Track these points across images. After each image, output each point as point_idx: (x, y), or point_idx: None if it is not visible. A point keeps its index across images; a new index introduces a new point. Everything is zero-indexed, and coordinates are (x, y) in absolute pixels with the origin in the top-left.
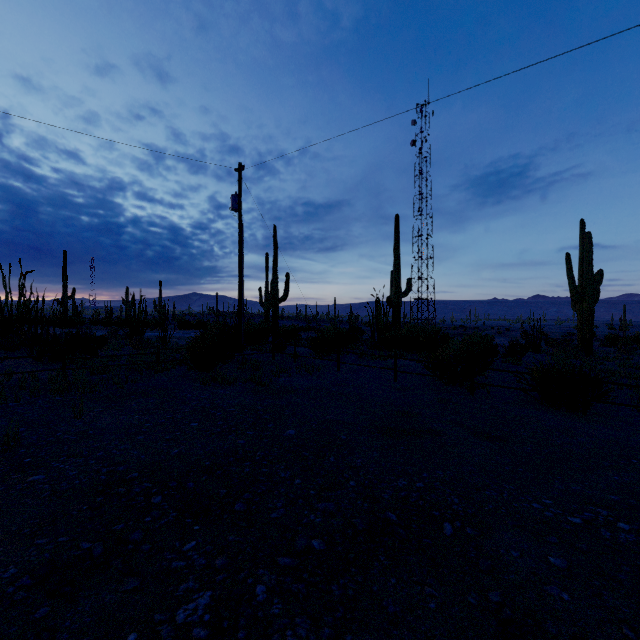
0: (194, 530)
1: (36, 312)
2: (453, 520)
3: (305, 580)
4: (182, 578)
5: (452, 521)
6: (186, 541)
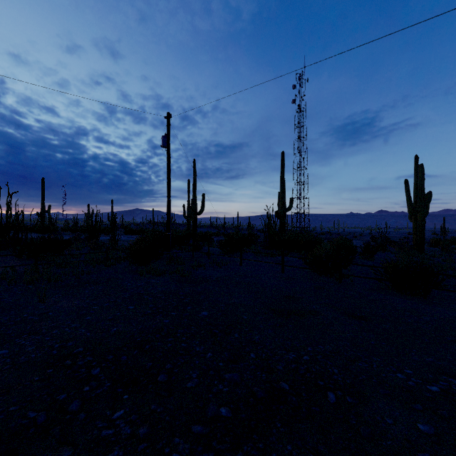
0: (123, 399)
1: (18, 222)
2: (335, 389)
3: (214, 448)
4: (109, 447)
5: (334, 390)
6: (116, 410)
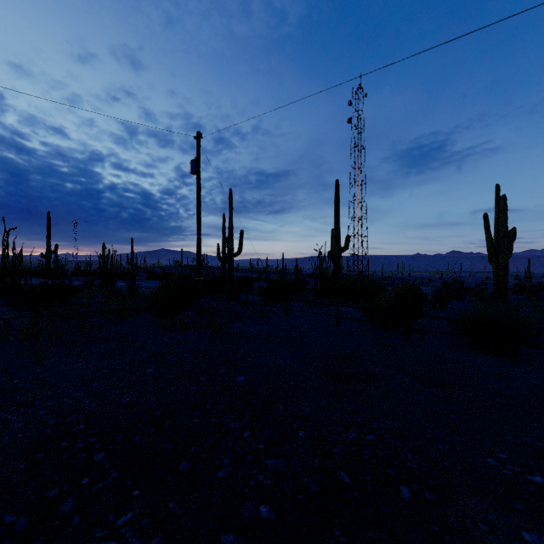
0: (133, 497)
1: (15, 264)
2: (409, 481)
3: None
4: None
5: (409, 482)
6: (121, 512)
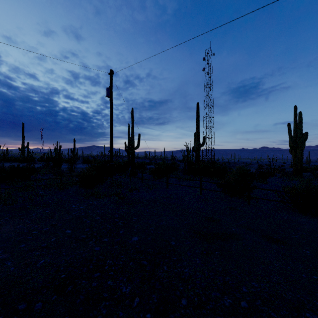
0: None
1: None
2: None
3: None
4: None
5: None
6: None
